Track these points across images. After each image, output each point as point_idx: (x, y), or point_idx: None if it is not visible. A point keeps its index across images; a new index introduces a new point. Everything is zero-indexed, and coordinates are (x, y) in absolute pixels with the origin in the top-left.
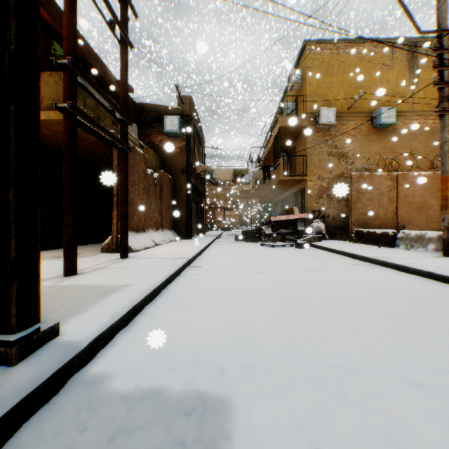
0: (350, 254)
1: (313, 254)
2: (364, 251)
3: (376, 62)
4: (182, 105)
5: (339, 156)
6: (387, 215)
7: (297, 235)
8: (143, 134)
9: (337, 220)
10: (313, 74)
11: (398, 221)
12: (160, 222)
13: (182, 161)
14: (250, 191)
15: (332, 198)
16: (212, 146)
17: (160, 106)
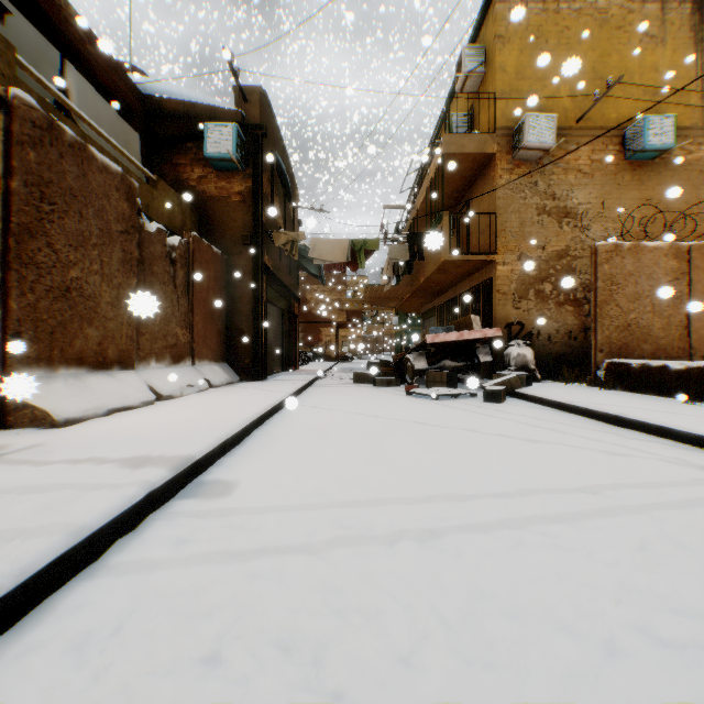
0: (645, 425)
1: (540, 421)
2: (682, 418)
3: (631, 31)
4: (245, 106)
5: (559, 215)
6: (669, 330)
7: (477, 372)
8: (164, 164)
9: (556, 342)
10: (508, 51)
11: (692, 343)
12: (187, 344)
13: (245, 220)
14: (382, 288)
15: (545, 299)
16: (311, 207)
17: (197, 105)
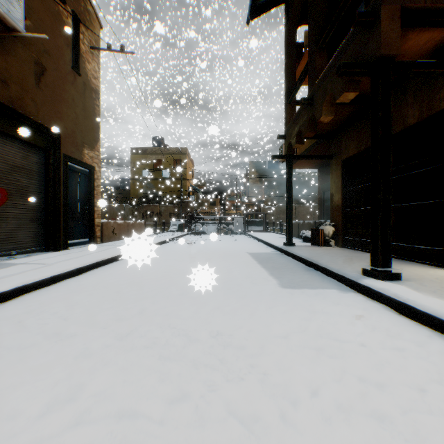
0: None
1: None
2: None
3: None
4: None
5: None
6: None
7: None
8: None
9: None
10: None
11: None
12: None
13: None
14: None
15: None
16: None
17: None
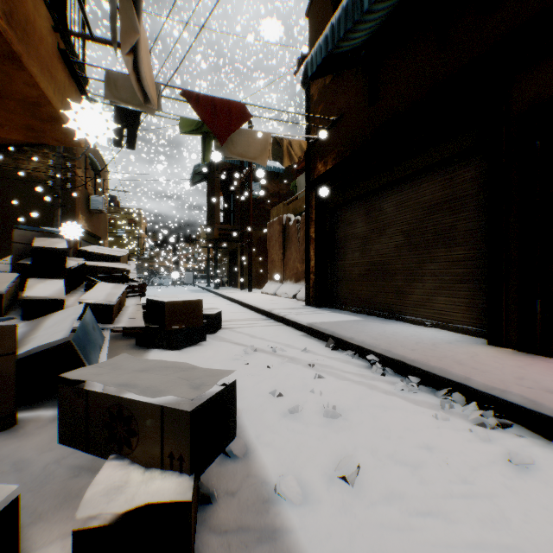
0: None
1: None
2: None
3: None
4: None
5: None
6: None
7: None
8: None
9: None
10: None
11: None
12: (303, 272)
13: None
14: None
15: None
16: None
17: None
